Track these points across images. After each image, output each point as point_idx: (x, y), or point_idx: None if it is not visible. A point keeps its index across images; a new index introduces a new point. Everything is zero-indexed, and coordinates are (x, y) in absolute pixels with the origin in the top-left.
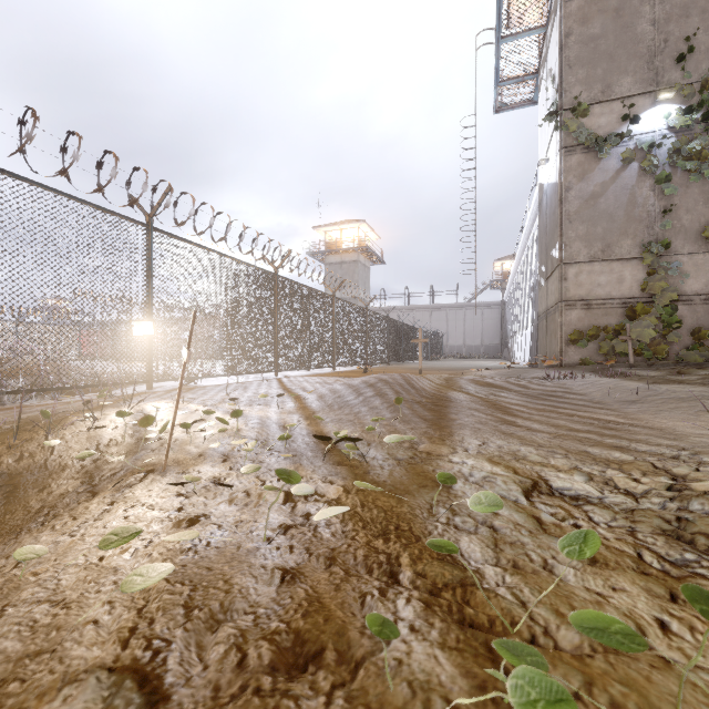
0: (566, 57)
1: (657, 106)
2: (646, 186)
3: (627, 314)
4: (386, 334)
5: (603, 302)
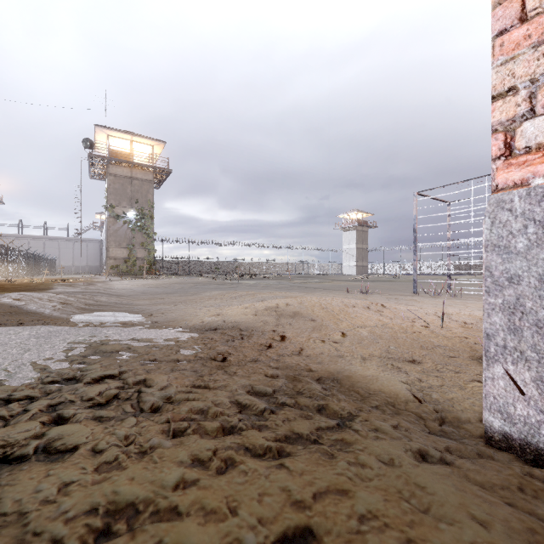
0: (109, 191)
1: (132, 212)
2: (129, 230)
3: (125, 262)
4: (26, 261)
5: (119, 258)
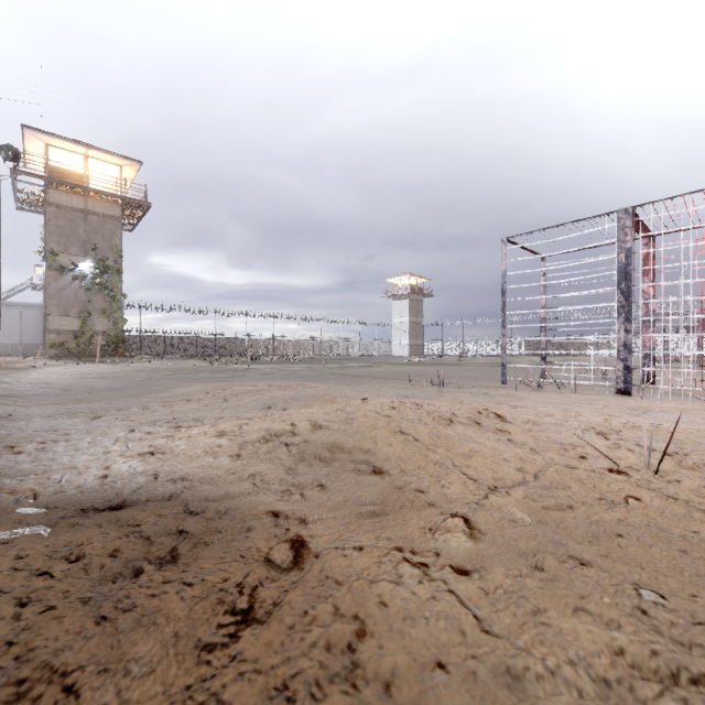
0: (49, 229)
1: (87, 262)
2: (83, 290)
3: (75, 337)
4: None
5: (65, 332)
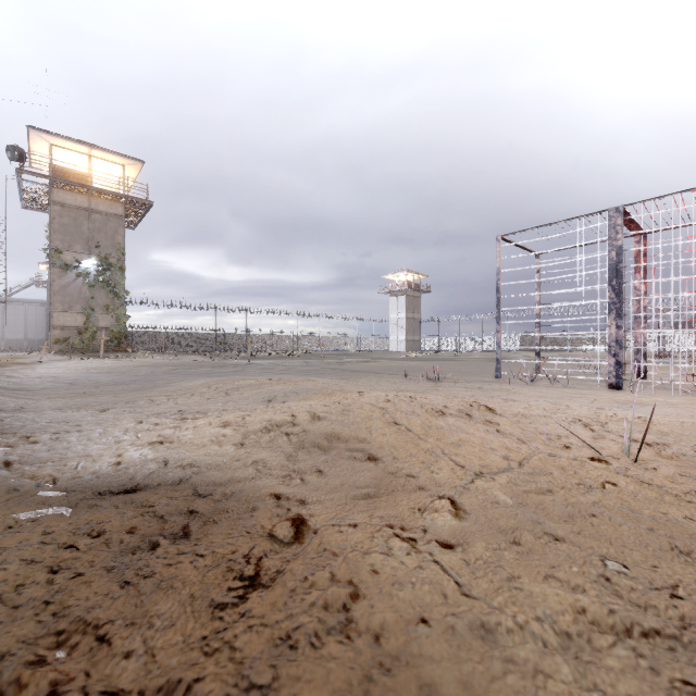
0: (53, 227)
1: (90, 260)
2: (86, 287)
3: (79, 333)
4: None
5: (69, 328)
